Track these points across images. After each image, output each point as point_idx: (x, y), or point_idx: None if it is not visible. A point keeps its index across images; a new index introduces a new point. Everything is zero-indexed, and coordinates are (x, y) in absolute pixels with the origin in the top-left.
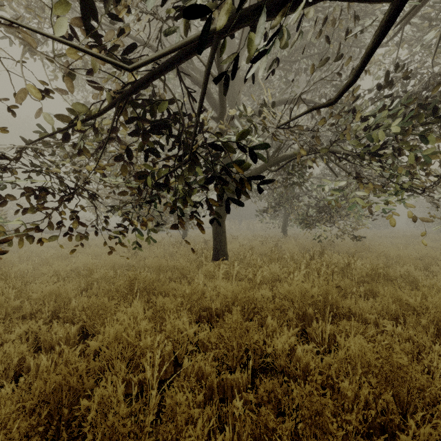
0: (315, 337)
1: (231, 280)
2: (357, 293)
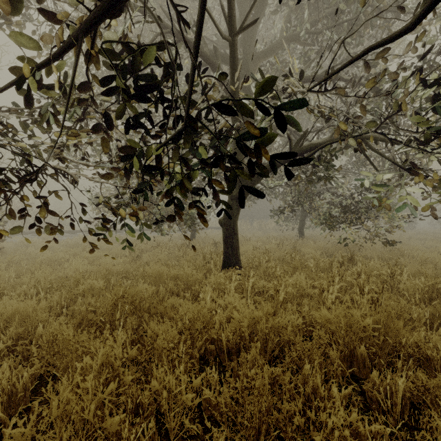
0: (381, 402)
1: (246, 293)
2: (421, 320)
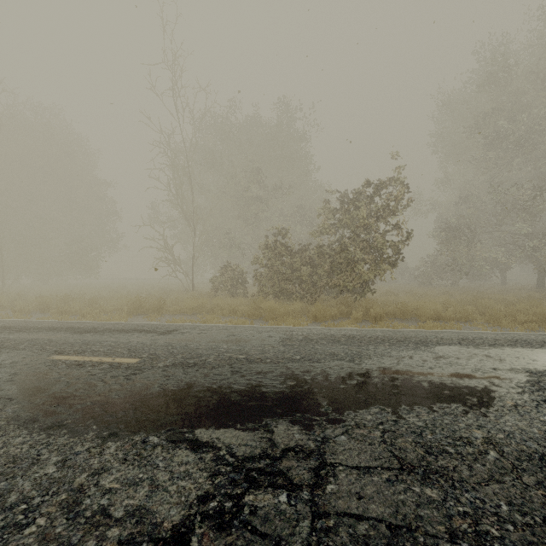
0: None
1: None
2: None
